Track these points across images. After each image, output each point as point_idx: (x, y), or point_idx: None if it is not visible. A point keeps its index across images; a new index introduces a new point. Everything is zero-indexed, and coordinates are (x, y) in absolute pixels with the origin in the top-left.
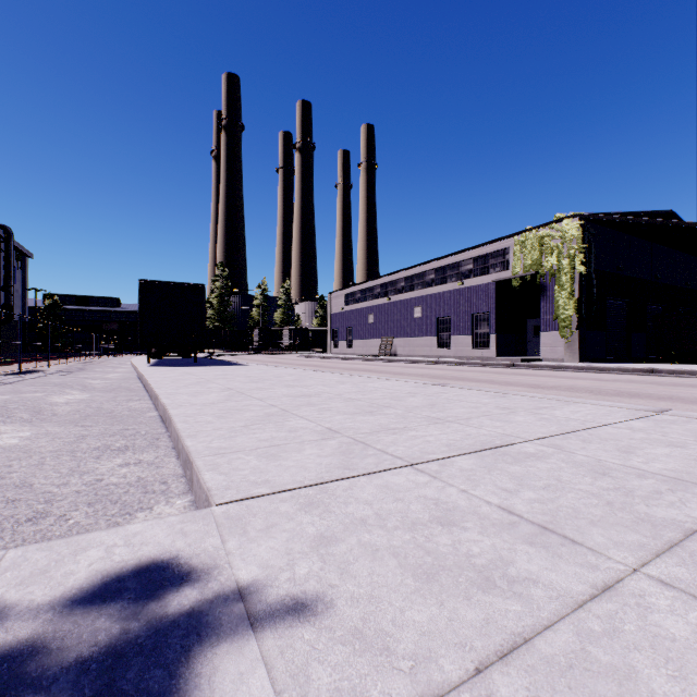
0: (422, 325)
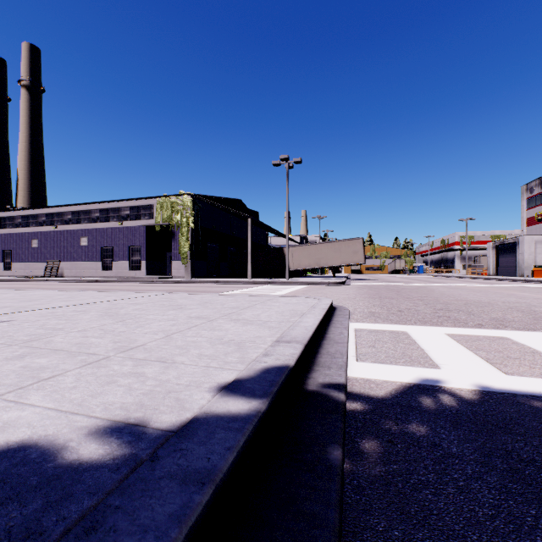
0: (88, 252)
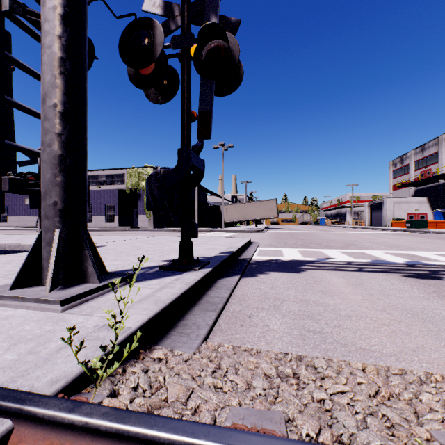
0: None
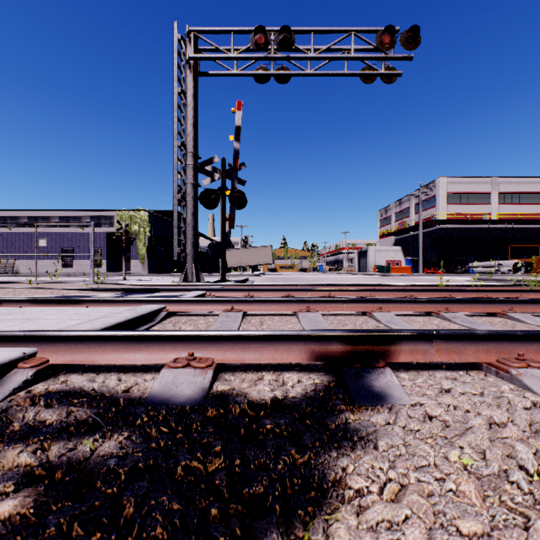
0: (47, 251)
